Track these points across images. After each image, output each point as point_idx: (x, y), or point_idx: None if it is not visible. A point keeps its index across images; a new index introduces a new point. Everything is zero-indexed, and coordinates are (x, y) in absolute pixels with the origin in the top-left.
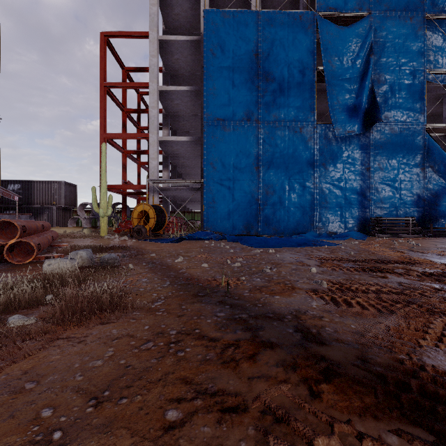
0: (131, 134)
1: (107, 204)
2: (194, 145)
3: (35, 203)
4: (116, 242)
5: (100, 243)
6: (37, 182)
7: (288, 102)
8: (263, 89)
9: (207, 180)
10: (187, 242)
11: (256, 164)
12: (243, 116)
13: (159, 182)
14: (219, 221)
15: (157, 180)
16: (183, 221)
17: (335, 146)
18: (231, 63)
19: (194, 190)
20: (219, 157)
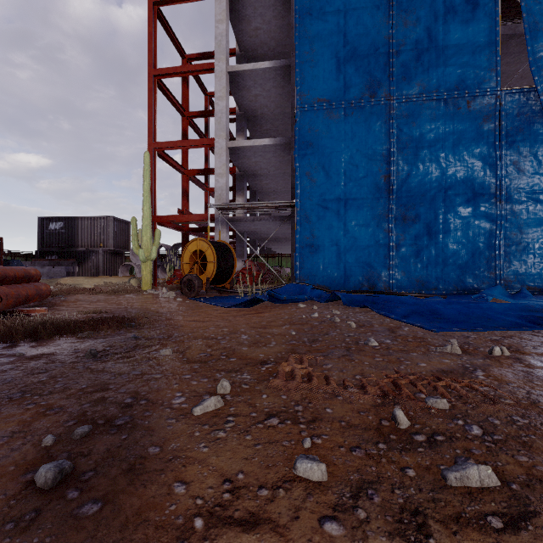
0: (189, 140)
1: (152, 243)
2: (280, 152)
3: (80, 246)
4: (144, 304)
5: (117, 305)
6: (82, 218)
7: (444, 58)
8: (398, 41)
9: (301, 202)
10: (265, 307)
11: (385, 171)
12: (362, 91)
13: (229, 210)
14: (320, 267)
15: (224, 204)
16: (266, 268)
17: (540, 128)
18: (341, 5)
19: (280, 220)
20: (320, 162)
